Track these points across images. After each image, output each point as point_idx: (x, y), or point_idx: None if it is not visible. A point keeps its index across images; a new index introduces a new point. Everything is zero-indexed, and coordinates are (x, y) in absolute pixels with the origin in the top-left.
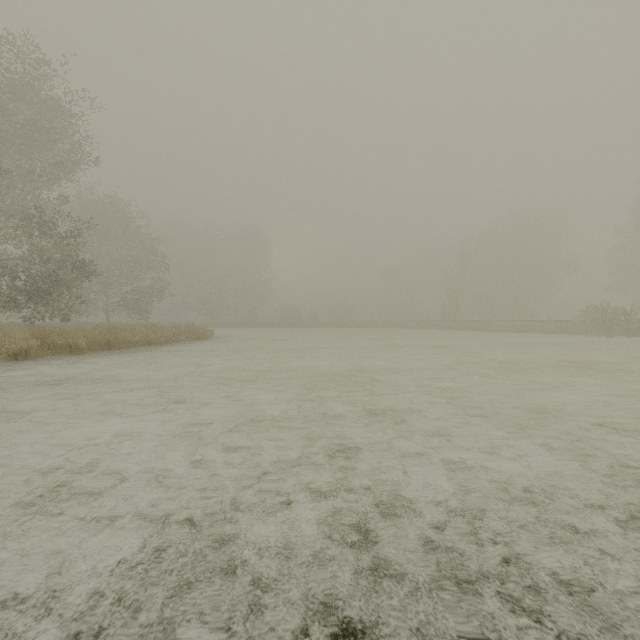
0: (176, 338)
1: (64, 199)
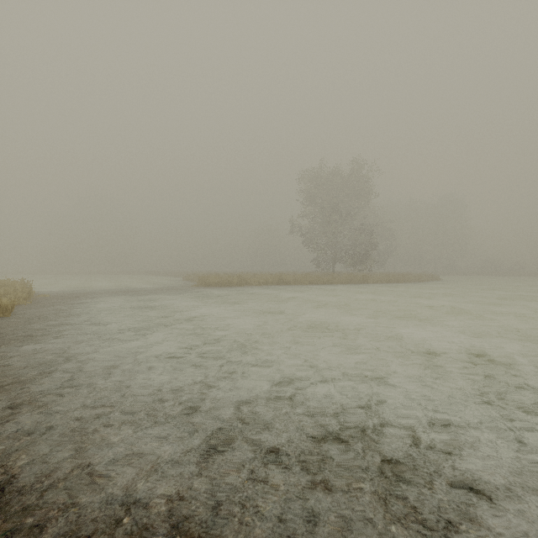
0: (425, 279)
1: (365, 216)
